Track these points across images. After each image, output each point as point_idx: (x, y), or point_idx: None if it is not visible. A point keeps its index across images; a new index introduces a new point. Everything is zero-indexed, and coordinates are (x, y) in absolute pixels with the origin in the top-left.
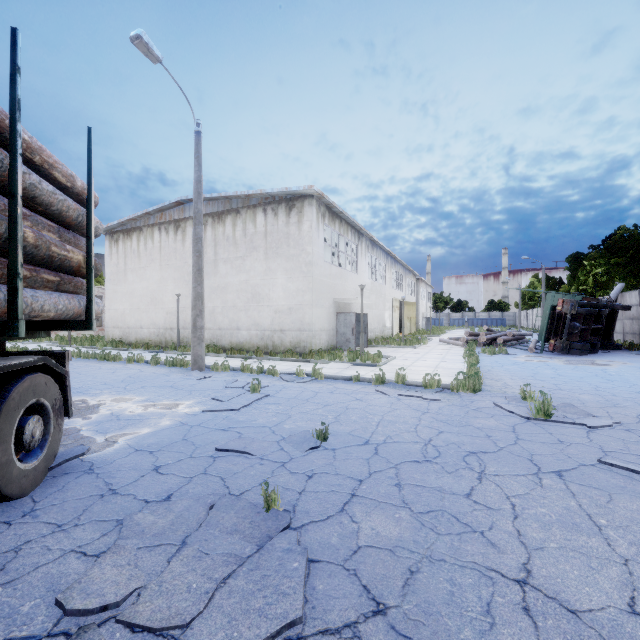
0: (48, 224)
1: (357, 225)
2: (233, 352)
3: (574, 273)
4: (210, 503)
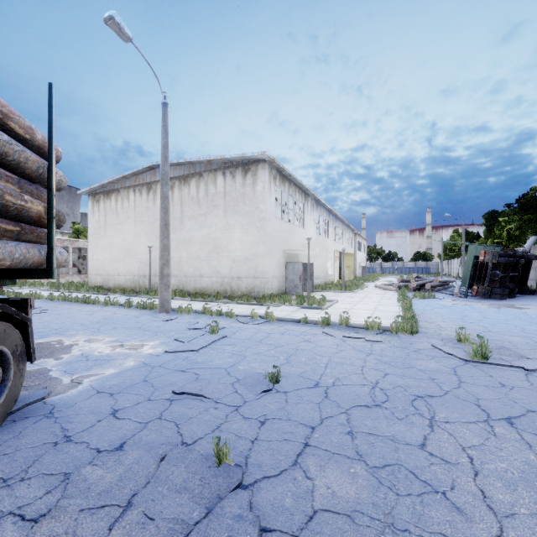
0: (6, 175)
1: (304, 186)
2: (196, 296)
3: (490, 228)
4: (161, 454)
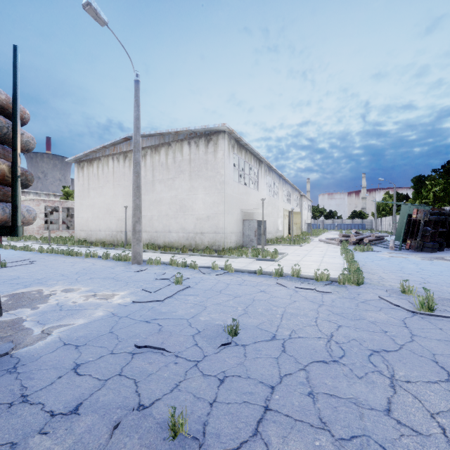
0: None
1: (258, 154)
2: (165, 249)
3: (418, 190)
4: (115, 421)
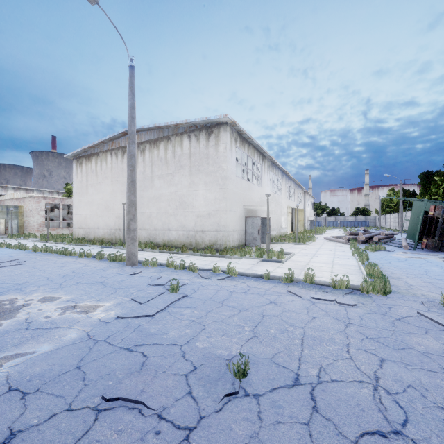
0: None
1: (261, 149)
2: (164, 248)
3: (426, 186)
4: None
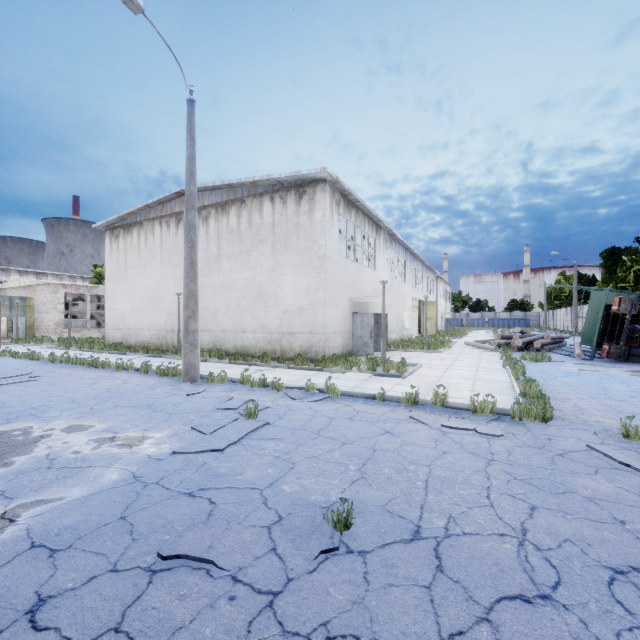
0: None
1: (375, 216)
2: (237, 357)
3: (610, 269)
4: None
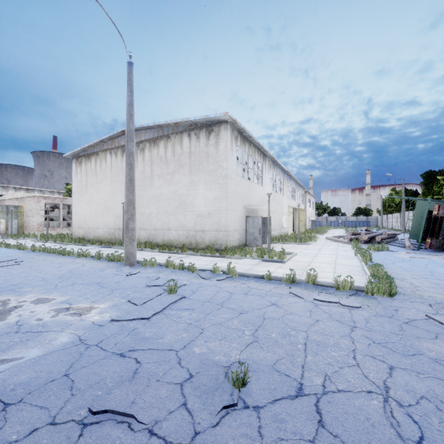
0: None
1: (262, 148)
2: (164, 248)
3: (428, 186)
4: None
